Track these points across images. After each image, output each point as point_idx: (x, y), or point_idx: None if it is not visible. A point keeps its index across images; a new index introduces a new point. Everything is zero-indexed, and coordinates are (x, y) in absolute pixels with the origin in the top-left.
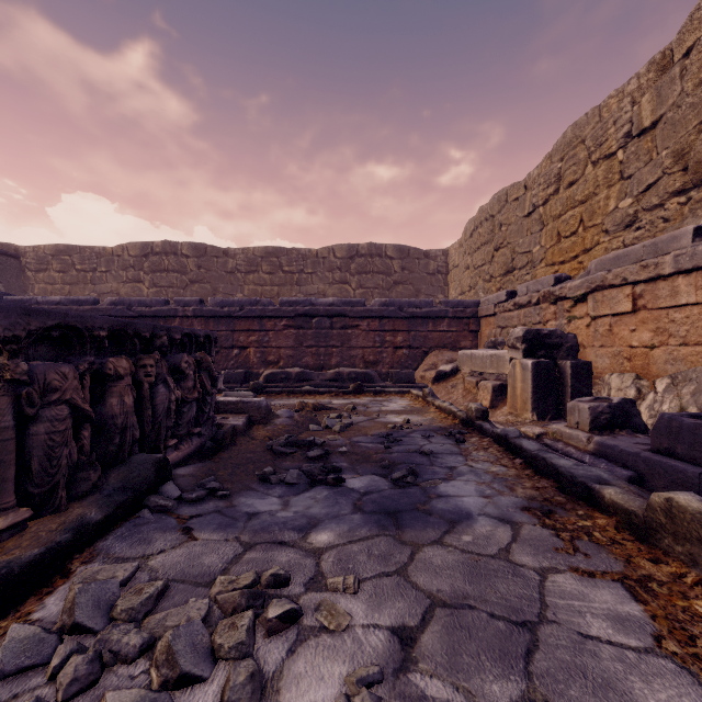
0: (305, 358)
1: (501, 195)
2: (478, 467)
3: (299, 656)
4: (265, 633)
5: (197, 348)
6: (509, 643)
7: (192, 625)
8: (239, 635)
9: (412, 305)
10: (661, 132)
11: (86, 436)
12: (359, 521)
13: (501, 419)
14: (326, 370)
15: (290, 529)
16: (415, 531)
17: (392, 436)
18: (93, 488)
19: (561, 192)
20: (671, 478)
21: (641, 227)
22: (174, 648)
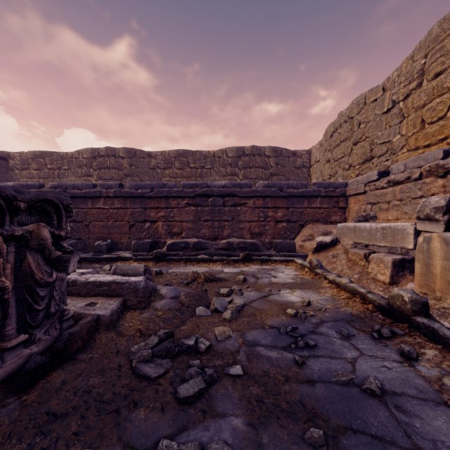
0: (202, 230)
1: (360, 99)
2: None
3: None
4: None
5: (38, 218)
6: None
7: None
8: None
9: (291, 186)
10: None
11: None
12: None
13: None
14: (219, 239)
15: None
16: None
17: (296, 330)
18: None
19: (424, 85)
20: None
21: None
22: None
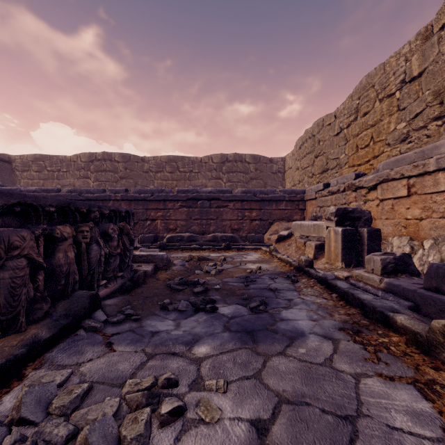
0: (193, 226)
1: (319, 122)
2: (308, 299)
3: (183, 443)
4: (159, 425)
5: (121, 219)
6: (336, 433)
7: (105, 420)
8: (139, 428)
9: (262, 192)
10: (425, 79)
11: (40, 279)
12: (227, 338)
13: (321, 266)
14: (206, 234)
15: (180, 343)
16: (266, 345)
17: (249, 277)
18: (46, 315)
19: (358, 119)
20: (439, 307)
21: (411, 141)
22: (90, 440)
